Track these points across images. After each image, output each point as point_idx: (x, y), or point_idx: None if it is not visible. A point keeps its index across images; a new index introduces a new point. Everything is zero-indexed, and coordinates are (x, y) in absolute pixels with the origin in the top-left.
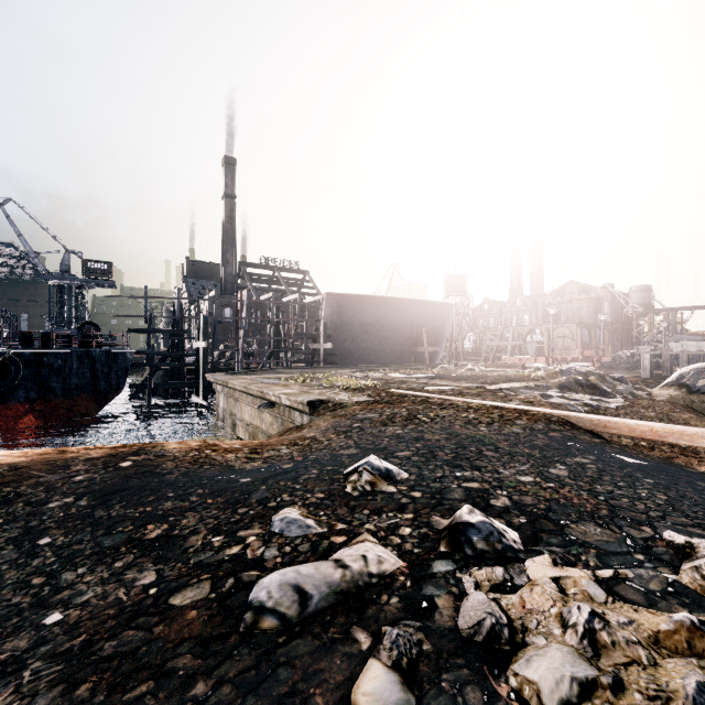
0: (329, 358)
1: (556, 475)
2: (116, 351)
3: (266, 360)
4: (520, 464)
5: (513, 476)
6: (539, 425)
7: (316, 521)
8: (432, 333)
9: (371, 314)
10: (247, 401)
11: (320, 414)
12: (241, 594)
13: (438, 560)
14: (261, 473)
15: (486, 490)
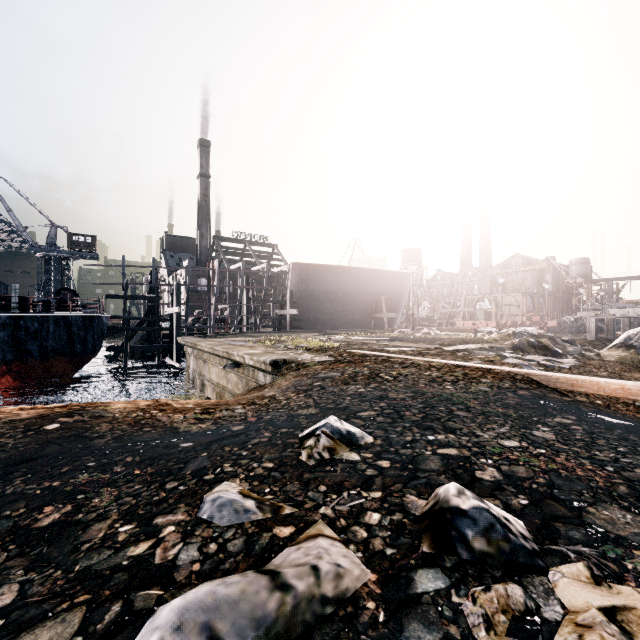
0: (295, 323)
1: (543, 438)
2: (92, 316)
3: (236, 325)
4: (498, 425)
5: (495, 440)
6: (505, 383)
7: (257, 503)
8: (390, 300)
9: (334, 282)
10: (214, 362)
11: (283, 374)
12: (122, 637)
13: (422, 568)
14: (207, 436)
15: (467, 458)
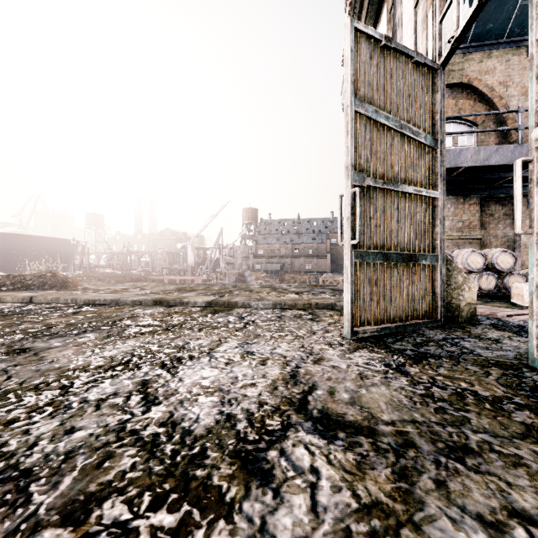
0: None
1: None
2: None
3: None
4: None
5: None
6: None
7: None
8: (65, 256)
9: (20, 244)
10: None
11: None
12: None
13: None
14: None
15: None
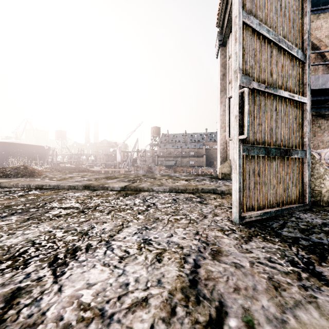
0: None
1: None
2: None
3: None
4: None
5: None
6: None
7: None
8: (41, 156)
9: (14, 149)
10: None
11: None
12: None
13: None
14: None
15: None
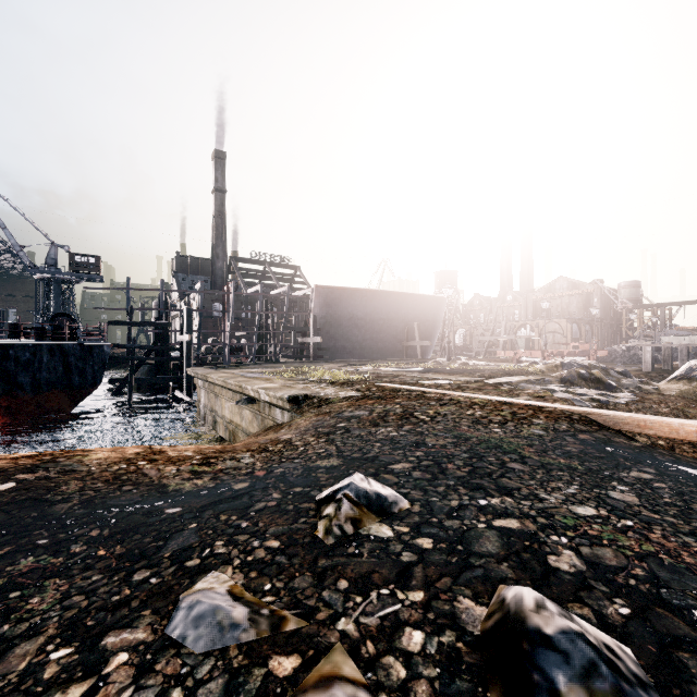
0: (319, 353)
1: (624, 502)
2: (91, 344)
3: (253, 355)
4: (564, 483)
5: (564, 506)
6: (562, 425)
7: (251, 613)
8: (424, 327)
9: (362, 308)
10: (227, 397)
11: (303, 411)
12: None
13: None
14: (200, 497)
15: (533, 535)
